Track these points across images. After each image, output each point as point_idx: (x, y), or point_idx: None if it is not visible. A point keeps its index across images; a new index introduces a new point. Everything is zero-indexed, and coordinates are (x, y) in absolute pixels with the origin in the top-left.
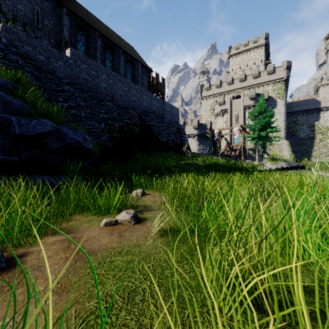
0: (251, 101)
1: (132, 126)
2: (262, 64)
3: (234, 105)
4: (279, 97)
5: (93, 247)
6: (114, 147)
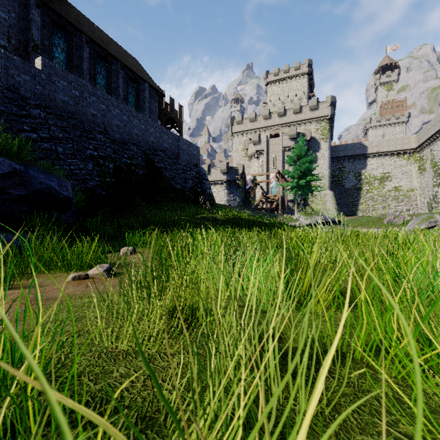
0: (291, 142)
1: (134, 168)
2: (305, 96)
3: (272, 145)
4: (323, 139)
5: (53, 295)
6: (107, 196)
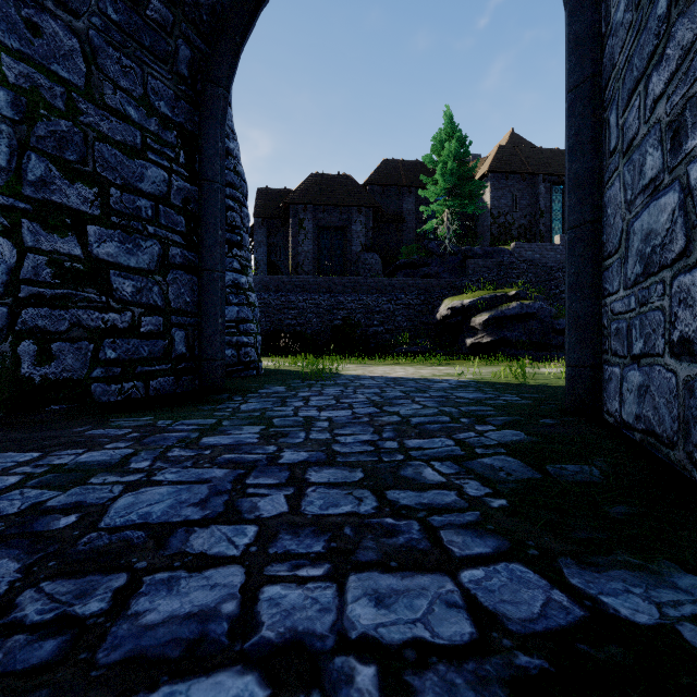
0: None
1: None
2: None
3: None
4: None
5: None
6: None
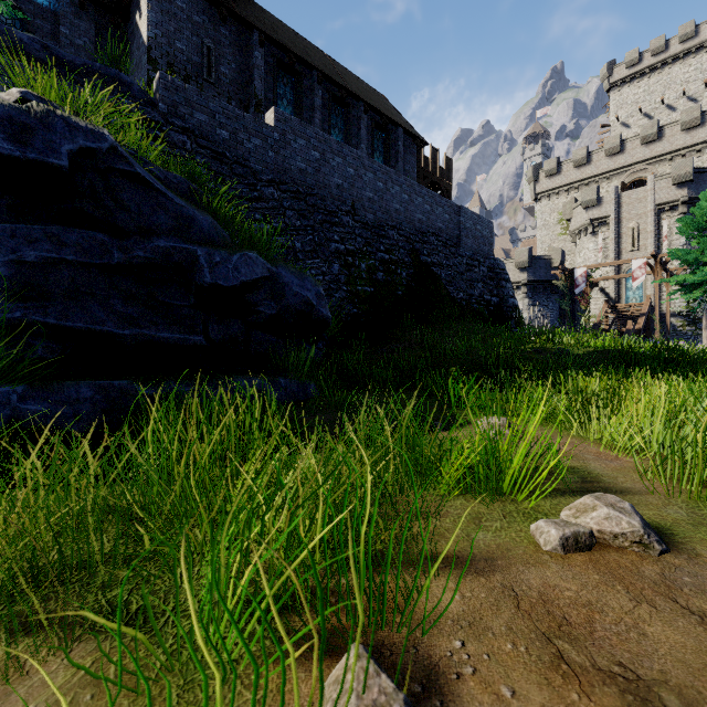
0: (679, 190)
1: (394, 268)
2: None
3: (628, 204)
4: None
5: (673, 677)
6: (359, 315)
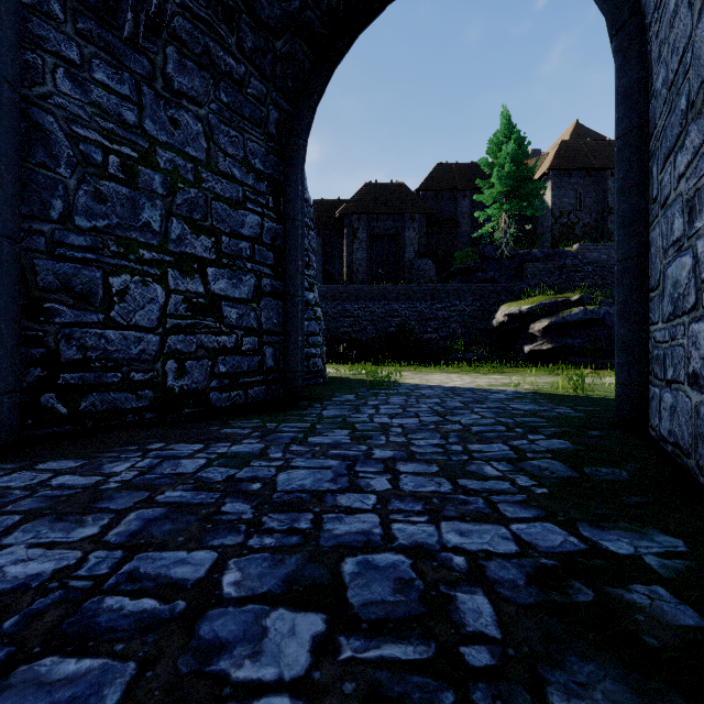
0: None
1: None
2: None
3: None
4: None
5: None
6: None
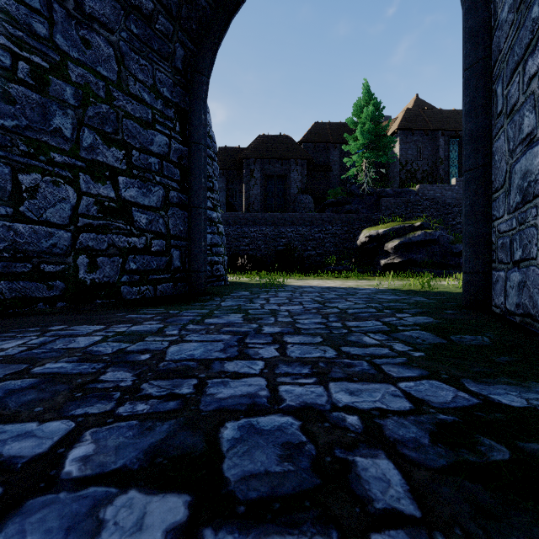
0: None
1: None
2: None
3: None
4: None
5: None
6: None
